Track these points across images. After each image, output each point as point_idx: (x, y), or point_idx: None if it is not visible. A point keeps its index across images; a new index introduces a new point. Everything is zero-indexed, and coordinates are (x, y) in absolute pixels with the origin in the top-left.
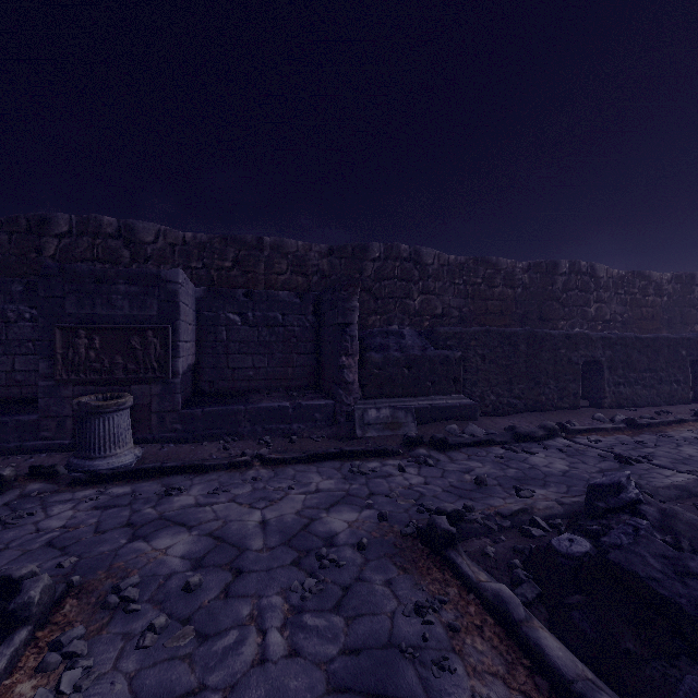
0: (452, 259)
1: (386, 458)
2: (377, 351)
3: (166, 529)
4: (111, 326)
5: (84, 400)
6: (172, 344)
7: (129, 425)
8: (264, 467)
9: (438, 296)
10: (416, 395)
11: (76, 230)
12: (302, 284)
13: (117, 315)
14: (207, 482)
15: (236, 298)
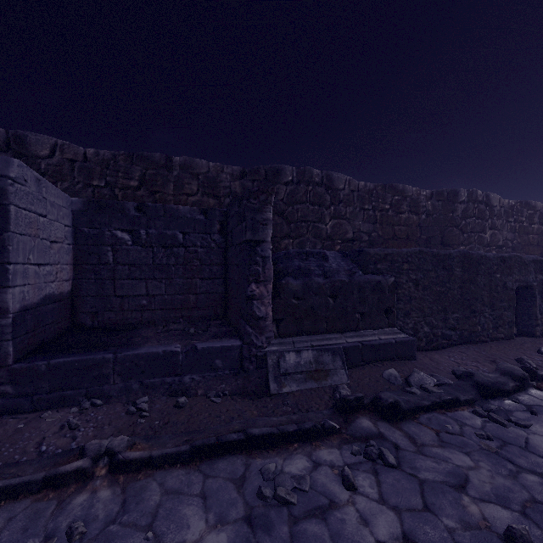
0: (361, 185)
1: (316, 443)
2: (296, 276)
3: None
4: None
5: None
6: None
7: None
8: (111, 480)
9: (349, 220)
10: (342, 330)
11: None
12: (213, 206)
13: None
14: None
15: (125, 212)
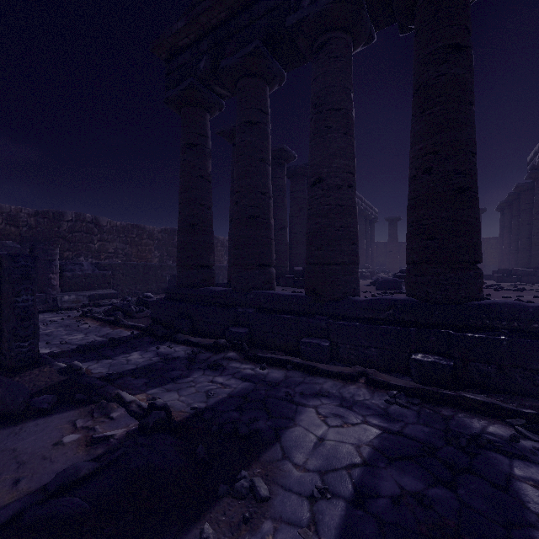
0: (118, 223)
1: (73, 310)
2: (69, 272)
3: None
4: None
5: None
6: None
7: None
8: None
9: (110, 242)
10: (89, 290)
11: None
12: (15, 231)
13: None
14: None
15: None
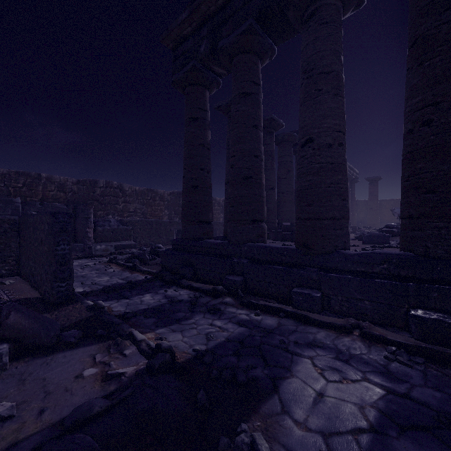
0: (137, 188)
1: (103, 257)
2: (101, 227)
3: None
4: None
5: None
6: None
7: None
8: None
9: (131, 204)
10: (115, 241)
11: None
12: (63, 196)
13: None
14: None
15: (36, 205)
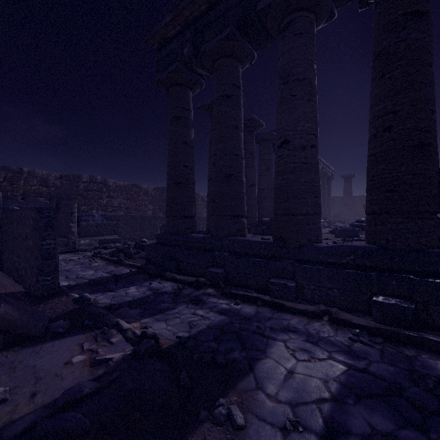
0: (121, 184)
1: (87, 252)
2: (85, 221)
3: None
4: None
5: None
6: None
7: None
8: None
9: (115, 198)
10: (99, 236)
11: None
12: (46, 191)
13: None
14: None
15: (17, 200)
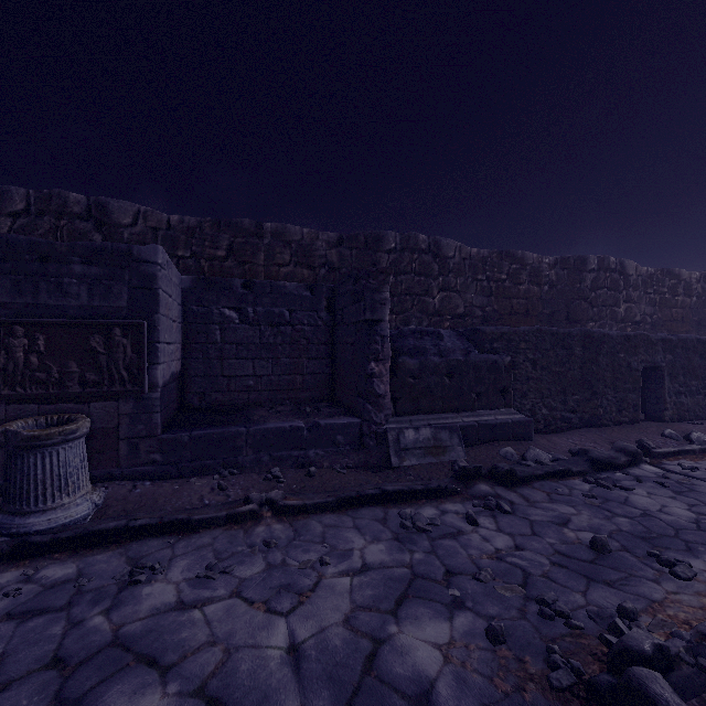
0: (474, 252)
1: (441, 500)
2: (411, 356)
3: (120, 677)
4: (62, 321)
5: (13, 428)
6: (149, 345)
7: (83, 461)
8: (278, 519)
9: (460, 293)
10: (458, 410)
11: (35, 208)
12: (308, 277)
13: (70, 306)
14: (196, 551)
15: (232, 289)
